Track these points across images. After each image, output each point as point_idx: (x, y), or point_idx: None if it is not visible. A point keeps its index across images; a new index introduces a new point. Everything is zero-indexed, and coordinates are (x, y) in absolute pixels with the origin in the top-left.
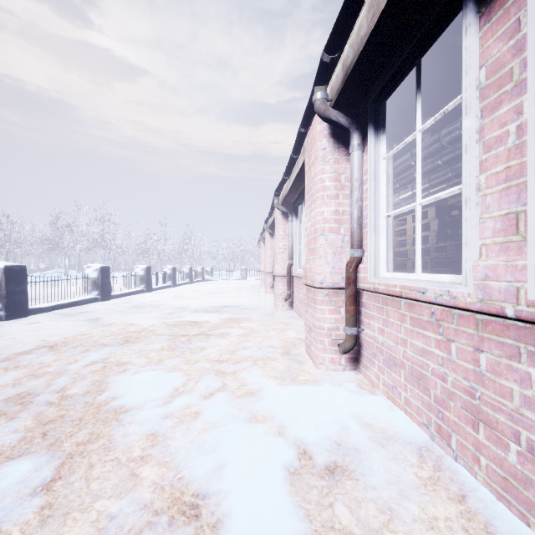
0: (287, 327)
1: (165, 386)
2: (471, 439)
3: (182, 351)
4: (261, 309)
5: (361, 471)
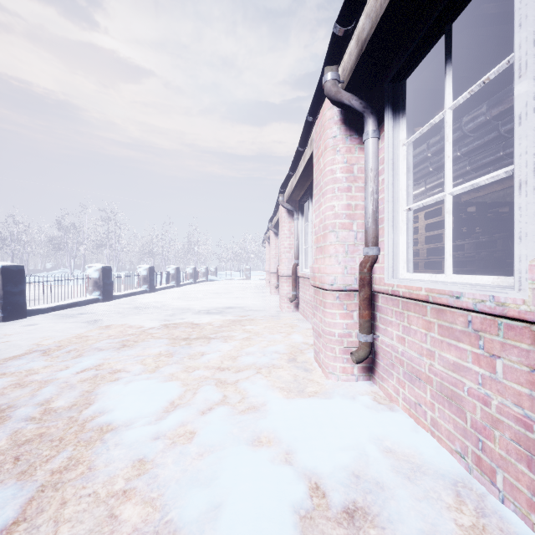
0: (293, 330)
1: (158, 399)
2: (526, 480)
3: (181, 357)
4: (265, 311)
5: (387, 516)
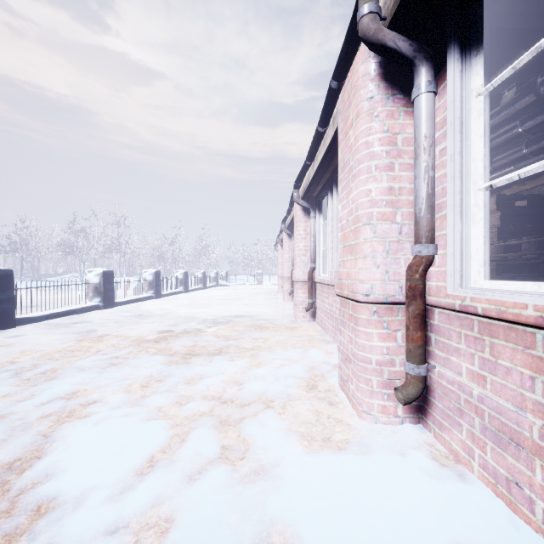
0: (311, 345)
1: (132, 453)
2: None
3: (175, 382)
4: (278, 320)
5: None
